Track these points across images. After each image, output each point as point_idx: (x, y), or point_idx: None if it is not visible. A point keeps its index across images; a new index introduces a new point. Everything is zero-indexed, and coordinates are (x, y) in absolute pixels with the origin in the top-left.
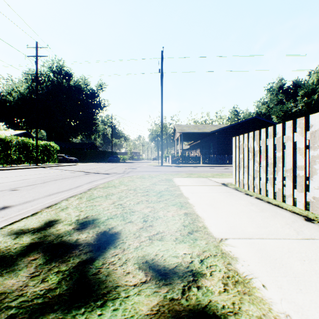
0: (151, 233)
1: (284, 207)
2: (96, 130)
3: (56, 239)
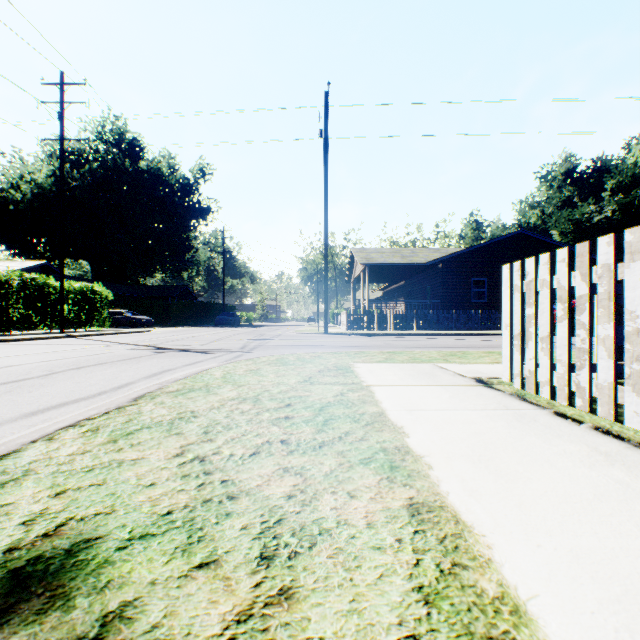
0: None
1: None
2: (192, 261)
3: None
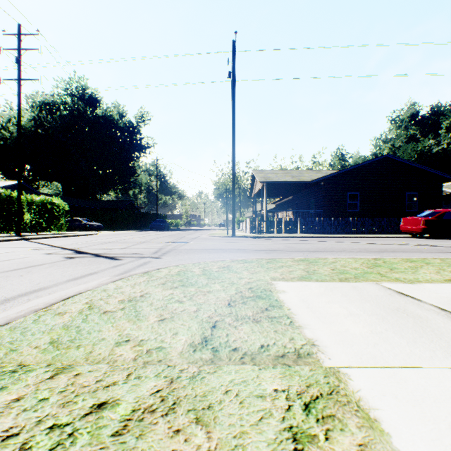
0: None
1: None
2: (135, 183)
3: None
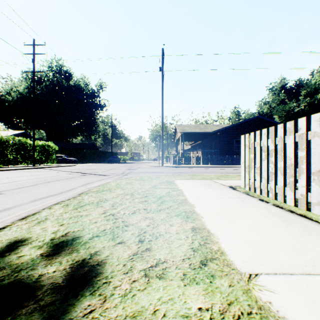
0: (149, 263)
1: (314, 218)
2: (96, 131)
3: (10, 275)
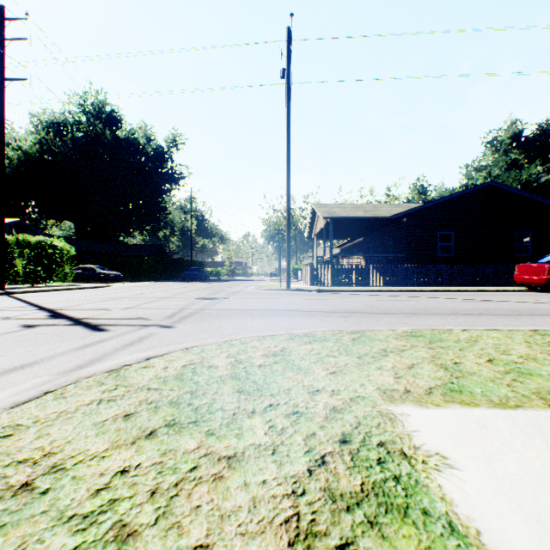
0: None
1: None
2: (166, 222)
3: None
